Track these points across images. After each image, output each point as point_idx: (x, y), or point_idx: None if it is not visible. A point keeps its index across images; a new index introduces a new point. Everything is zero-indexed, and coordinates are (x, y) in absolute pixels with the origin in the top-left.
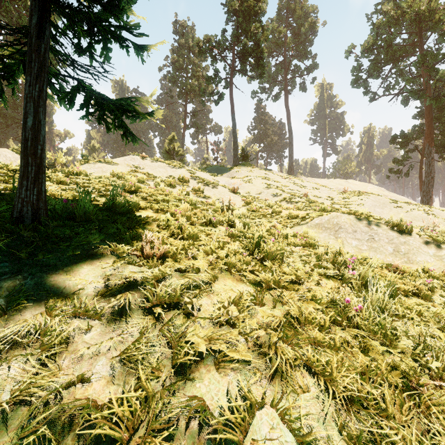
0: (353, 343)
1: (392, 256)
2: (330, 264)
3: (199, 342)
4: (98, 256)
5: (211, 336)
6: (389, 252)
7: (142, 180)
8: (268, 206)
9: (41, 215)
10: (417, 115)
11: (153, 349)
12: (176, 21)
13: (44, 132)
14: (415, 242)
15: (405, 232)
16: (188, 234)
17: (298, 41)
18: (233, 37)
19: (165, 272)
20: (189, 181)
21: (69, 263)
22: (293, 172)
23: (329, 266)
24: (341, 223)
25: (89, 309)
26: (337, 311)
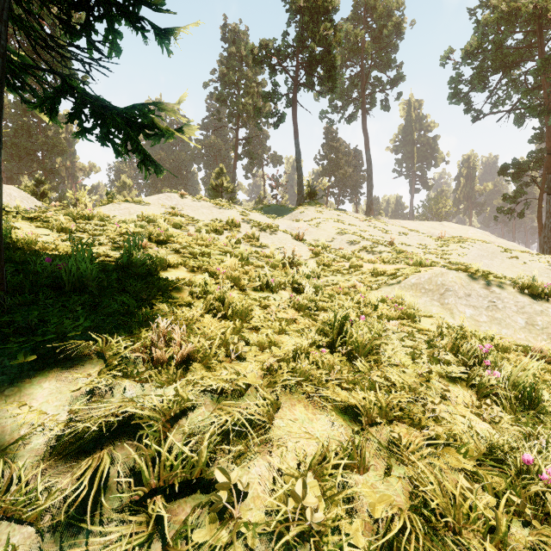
0: None
1: (524, 332)
2: (451, 355)
3: None
4: (74, 361)
5: None
6: (520, 325)
7: (180, 224)
8: (344, 258)
9: None
10: (534, 138)
11: None
12: (225, 24)
13: None
14: None
15: (541, 297)
16: (234, 310)
17: (379, 46)
18: (296, 41)
19: (184, 398)
20: (240, 225)
21: (19, 378)
22: (372, 212)
23: (451, 359)
24: (447, 283)
25: (20, 499)
26: (509, 482)
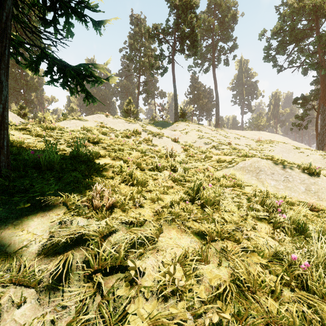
0: (311, 316)
1: (304, 194)
2: (260, 206)
3: None
4: (50, 207)
5: (154, 319)
6: (302, 190)
7: (106, 132)
8: (201, 152)
9: (2, 168)
10: (314, 82)
11: None
12: (132, 14)
13: (6, 92)
14: (323, 182)
15: (314, 174)
16: (137, 181)
17: (223, 28)
18: (174, 25)
19: (111, 226)
20: (141, 133)
21: (21, 215)
22: (219, 125)
23: (260, 208)
24: (261, 167)
25: (26, 275)
26: (284, 269)
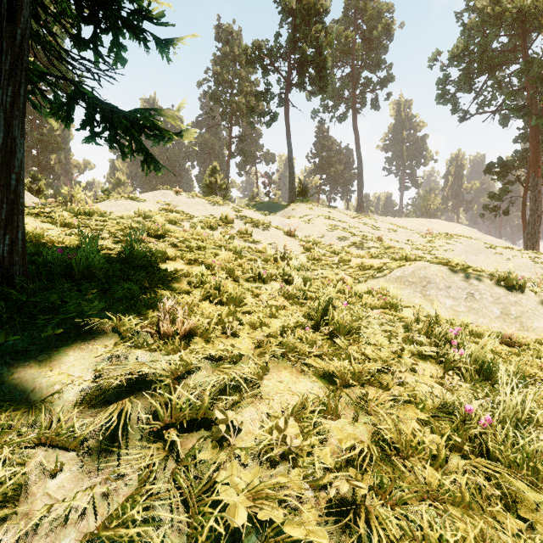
0: (490, 490)
1: (499, 321)
2: (424, 337)
3: (236, 504)
4: (93, 335)
5: (256, 490)
6: (495, 314)
7: (175, 220)
8: (333, 253)
9: (16, 274)
10: (519, 138)
11: (158, 512)
12: (218, 25)
13: (21, 155)
14: (529, 302)
15: (516, 288)
16: (229, 297)
17: (369, 48)
18: (289, 42)
19: (188, 362)
20: (234, 221)
21: (48, 347)
22: (362, 209)
23: (424, 340)
24: (429, 276)
25: (62, 432)
26: (453, 427)
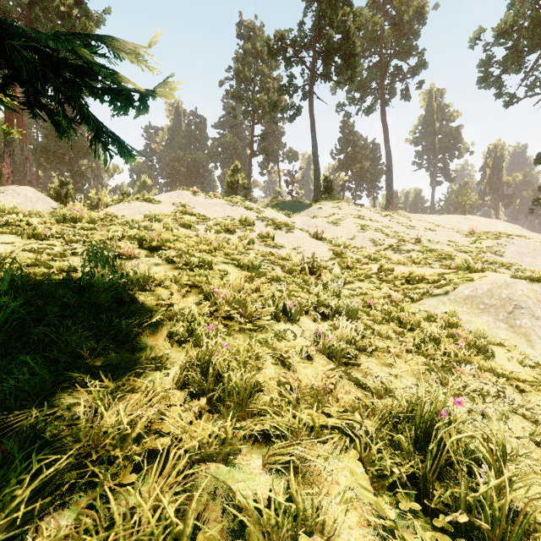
0: None
1: None
2: None
3: None
4: None
5: None
6: None
7: (189, 224)
8: (368, 259)
9: None
10: None
11: None
12: (240, 22)
13: None
14: None
15: None
16: (225, 390)
17: (399, 34)
18: (313, 30)
19: None
20: (254, 223)
21: None
22: (392, 207)
23: None
24: (517, 298)
25: None
26: None
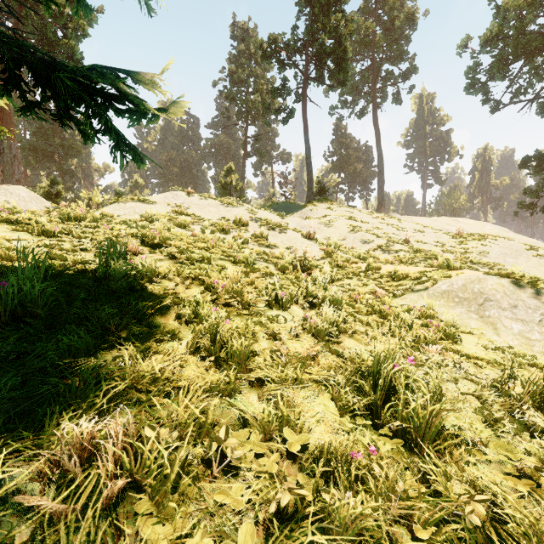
0: None
1: None
2: (540, 414)
3: None
4: None
5: None
6: None
7: (185, 224)
8: (358, 258)
9: None
10: None
11: None
12: (234, 23)
13: None
14: None
15: None
16: (229, 351)
17: (391, 39)
18: (306, 34)
19: None
20: (248, 223)
21: None
22: (383, 208)
23: (543, 423)
24: (487, 292)
25: None
26: None
